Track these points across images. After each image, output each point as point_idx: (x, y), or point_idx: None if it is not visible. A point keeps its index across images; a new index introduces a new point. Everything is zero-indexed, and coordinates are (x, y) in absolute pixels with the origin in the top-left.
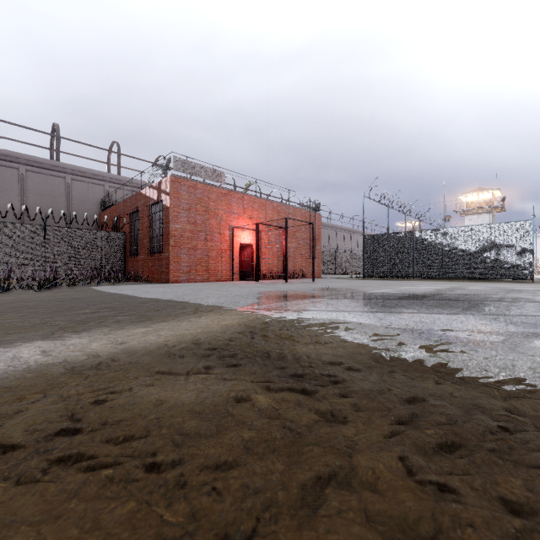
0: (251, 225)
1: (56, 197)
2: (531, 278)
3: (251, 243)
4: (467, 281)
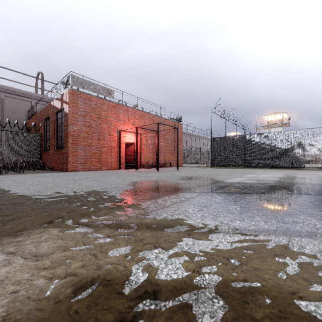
0: (134, 129)
1: None
2: None
3: (133, 142)
4: (283, 169)
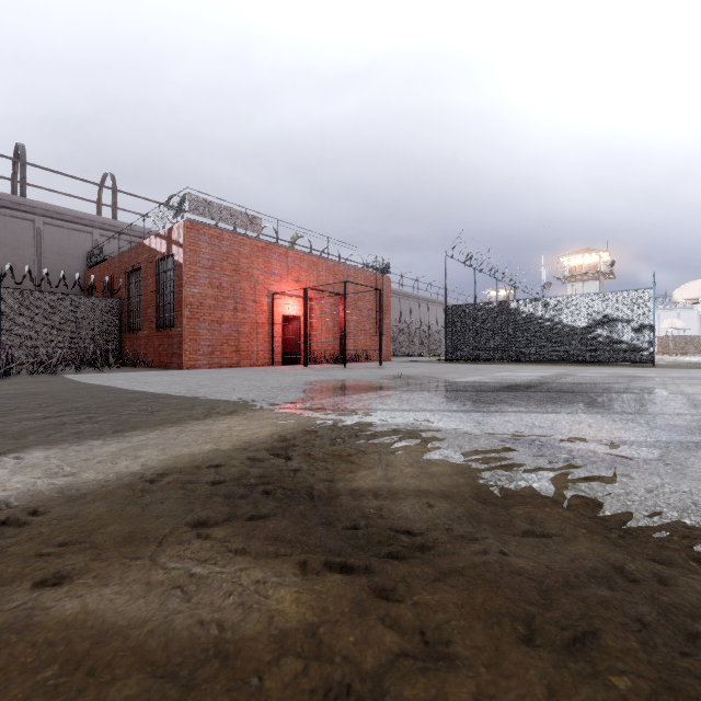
0: (298, 291)
1: (20, 247)
2: (651, 360)
3: (297, 315)
4: (574, 365)
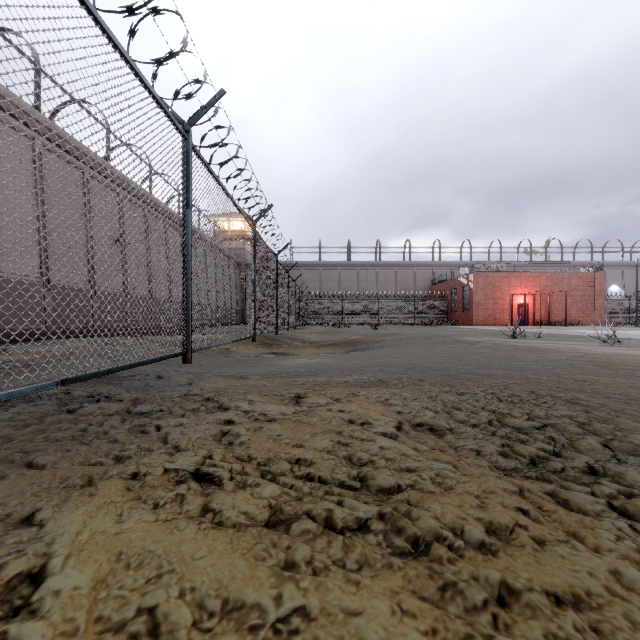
0: (526, 292)
1: (409, 280)
2: None
3: (526, 303)
4: None
